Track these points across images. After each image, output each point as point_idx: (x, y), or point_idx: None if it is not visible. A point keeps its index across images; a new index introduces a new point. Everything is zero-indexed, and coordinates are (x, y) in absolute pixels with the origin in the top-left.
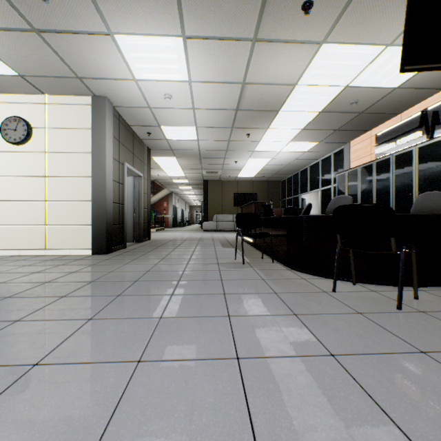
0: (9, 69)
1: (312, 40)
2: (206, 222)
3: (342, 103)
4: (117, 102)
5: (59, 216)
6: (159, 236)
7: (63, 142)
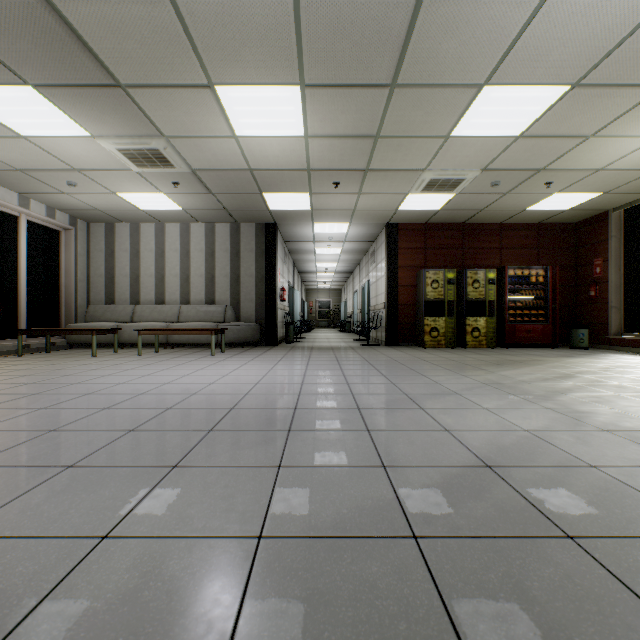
0: None
1: None
2: None
3: None
4: None
5: None
6: None
7: None
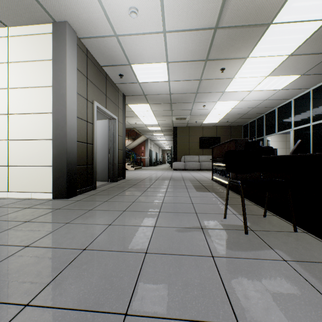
0: None
1: None
2: (175, 162)
3: None
4: (80, 30)
5: (20, 156)
6: (135, 174)
7: (24, 76)
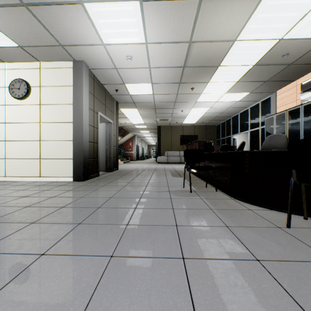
0: (12, 42)
1: None
2: (159, 156)
3: (275, 55)
4: (91, 65)
5: (49, 152)
6: (125, 166)
7: (52, 96)
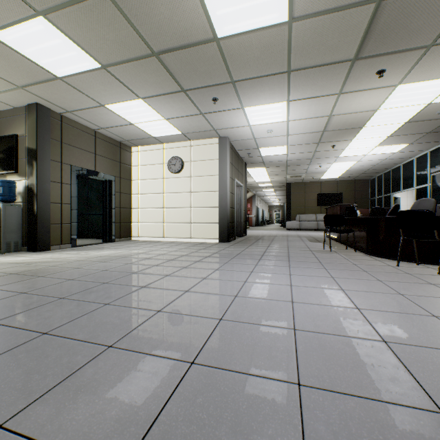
0: (178, 132)
1: (388, 85)
2: (289, 221)
3: (428, 114)
4: (233, 138)
5: (198, 217)
6: (250, 232)
7: (201, 169)
